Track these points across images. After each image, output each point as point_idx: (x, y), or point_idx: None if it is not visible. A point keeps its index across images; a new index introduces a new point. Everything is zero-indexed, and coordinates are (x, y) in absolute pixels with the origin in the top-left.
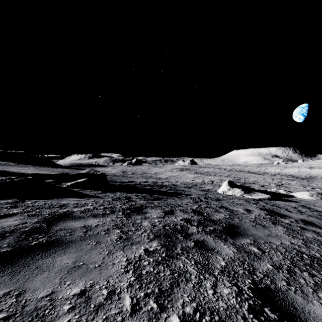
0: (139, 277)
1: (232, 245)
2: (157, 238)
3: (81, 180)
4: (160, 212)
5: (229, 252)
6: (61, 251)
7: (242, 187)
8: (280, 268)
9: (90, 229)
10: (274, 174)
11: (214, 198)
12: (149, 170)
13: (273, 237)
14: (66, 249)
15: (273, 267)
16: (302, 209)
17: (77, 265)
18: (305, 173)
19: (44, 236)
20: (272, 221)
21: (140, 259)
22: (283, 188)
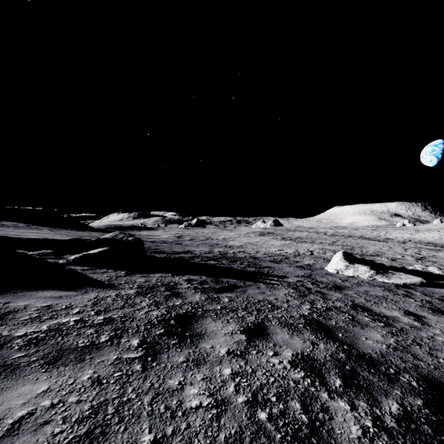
0: None
1: None
2: None
3: (95, 251)
4: (236, 329)
5: None
6: None
7: (367, 262)
8: None
9: None
10: (403, 241)
11: (328, 284)
12: (215, 235)
13: None
14: None
15: None
16: None
17: None
18: None
19: None
20: None
21: None
22: (429, 263)
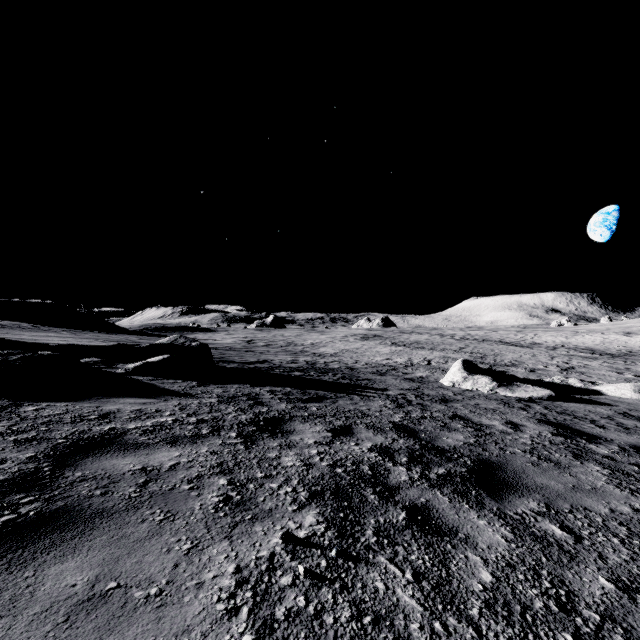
0: (266, 632)
1: (499, 519)
2: (315, 499)
3: (157, 359)
4: (323, 429)
5: (495, 539)
6: (66, 544)
7: (492, 373)
8: (636, 589)
9: (155, 477)
10: (553, 346)
11: (435, 397)
12: (300, 339)
13: (587, 493)
14: (82, 539)
15: (617, 588)
16: (625, 420)
17: (100, 591)
18: (616, 345)
19: (35, 499)
20: (571, 450)
21: (271, 567)
22: (575, 375)
